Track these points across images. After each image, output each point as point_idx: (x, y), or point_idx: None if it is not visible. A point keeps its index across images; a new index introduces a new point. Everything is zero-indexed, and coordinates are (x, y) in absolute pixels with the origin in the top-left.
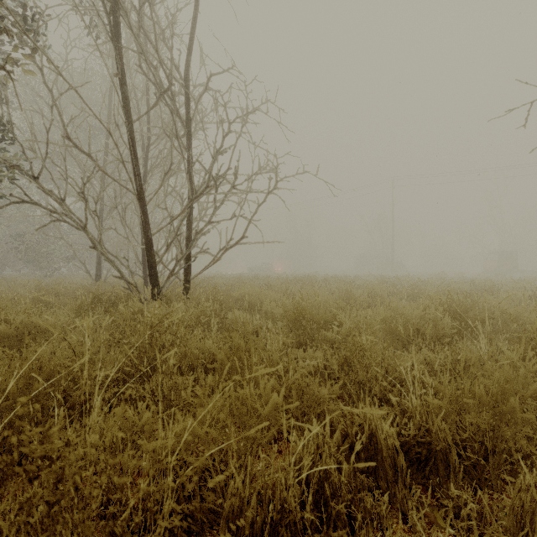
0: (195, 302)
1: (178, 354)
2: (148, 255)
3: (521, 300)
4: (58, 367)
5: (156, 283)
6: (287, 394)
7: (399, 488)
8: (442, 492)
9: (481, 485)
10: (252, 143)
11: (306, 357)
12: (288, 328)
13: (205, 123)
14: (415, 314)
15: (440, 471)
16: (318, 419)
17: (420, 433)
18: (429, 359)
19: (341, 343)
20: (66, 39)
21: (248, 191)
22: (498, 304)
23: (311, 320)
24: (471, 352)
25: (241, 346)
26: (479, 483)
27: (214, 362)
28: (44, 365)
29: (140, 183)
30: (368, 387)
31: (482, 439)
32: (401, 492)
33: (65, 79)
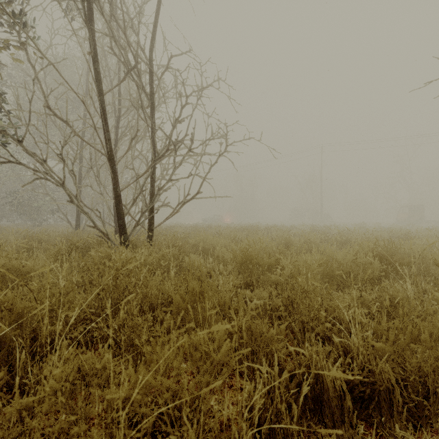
0: (158, 248)
1: (140, 295)
2: (117, 208)
3: (433, 246)
4: (25, 310)
5: (124, 231)
6: (238, 334)
7: (346, 428)
8: (385, 430)
9: (421, 422)
10: (206, 114)
11: (253, 297)
12: (236, 270)
13: (167, 98)
14: (348, 258)
15: (384, 409)
16: (266, 356)
17: (364, 373)
18: (362, 299)
19: (284, 284)
20: (51, 28)
21: (203, 154)
22: (417, 250)
23: (256, 264)
24: (402, 294)
25: (195, 290)
26: (419, 421)
27: (172, 301)
28: (15, 307)
29: (110, 146)
30: (310, 325)
31: (422, 379)
32: (347, 432)
33: (43, 54)
